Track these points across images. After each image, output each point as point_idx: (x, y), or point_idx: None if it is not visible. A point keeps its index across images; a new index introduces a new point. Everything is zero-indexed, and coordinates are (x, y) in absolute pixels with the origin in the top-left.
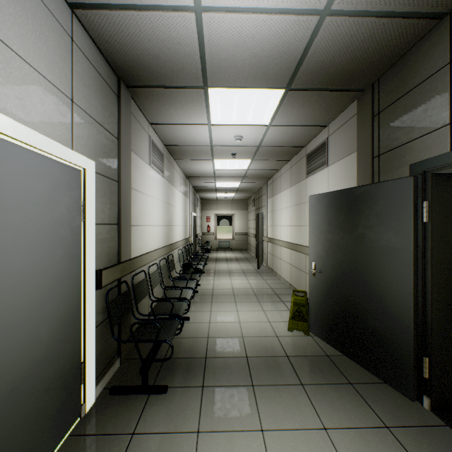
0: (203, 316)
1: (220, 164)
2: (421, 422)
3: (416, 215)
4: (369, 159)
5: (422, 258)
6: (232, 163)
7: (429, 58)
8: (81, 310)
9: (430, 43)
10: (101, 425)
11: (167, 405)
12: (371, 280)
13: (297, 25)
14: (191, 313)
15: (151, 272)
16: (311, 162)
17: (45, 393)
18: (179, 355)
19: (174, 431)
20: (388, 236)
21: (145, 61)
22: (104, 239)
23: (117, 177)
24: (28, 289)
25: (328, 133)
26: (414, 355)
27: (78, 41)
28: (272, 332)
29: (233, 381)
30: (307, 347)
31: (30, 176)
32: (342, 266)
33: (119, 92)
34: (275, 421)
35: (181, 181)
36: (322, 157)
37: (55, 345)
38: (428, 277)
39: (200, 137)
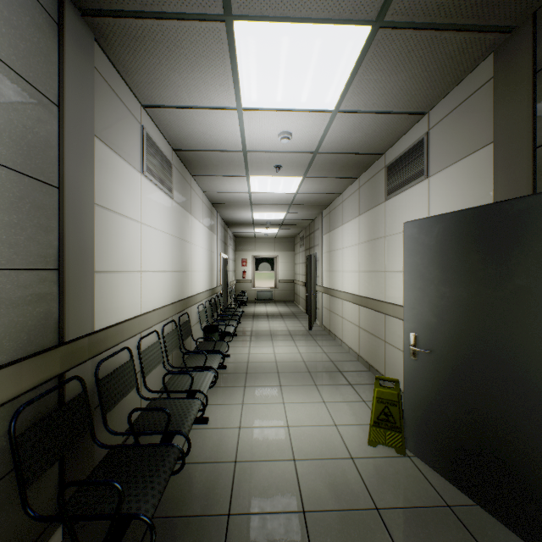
0: (230, 415)
1: (258, 183)
2: None
3: None
4: (527, 150)
5: None
6: (274, 182)
7: None
8: None
9: None
10: None
11: None
12: None
13: None
14: (212, 409)
15: (146, 347)
16: (394, 175)
17: None
18: (179, 509)
19: None
20: None
21: None
22: (10, 300)
23: (56, 179)
24: None
25: (429, 125)
26: None
27: None
28: (343, 448)
29: None
30: (408, 483)
31: None
32: (475, 345)
33: (61, 17)
34: None
35: (203, 208)
36: (416, 164)
37: None
38: None
39: (227, 134)
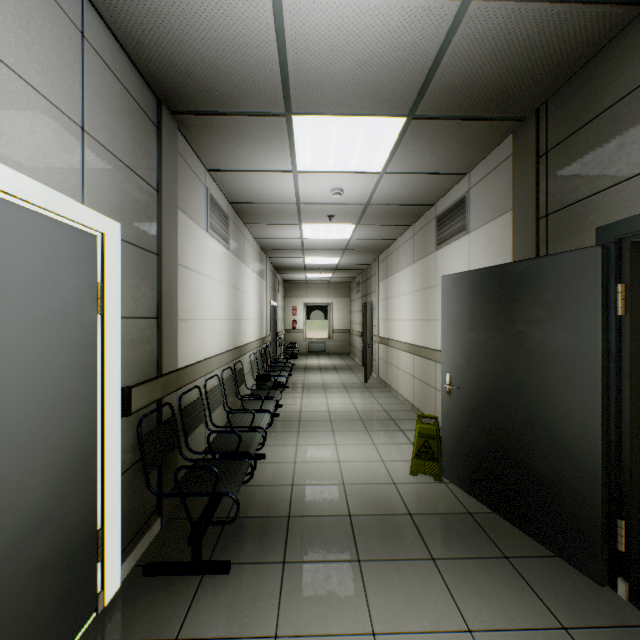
0: (286, 453)
1: (311, 230)
2: (617, 620)
3: (606, 304)
4: (532, 221)
5: (616, 369)
6: (327, 229)
7: (627, 67)
8: (98, 449)
9: (628, 43)
10: (127, 626)
11: (230, 593)
12: (537, 401)
13: (427, 14)
14: (268, 449)
15: (209, 389)
16: (443, 227)
17: (37, 582)
18: (248, 513)
19: (239, 635)
20: (562, 337)
21: (198, 73)
22: (135, 340)
23: (156, 248)
24: (7, 421)
25: (469, 185)
26: (603, 516)
27: (93, 38)
28: (388, 477)
29: (329, 553)
30: (439, 499)
31: (10, 243)
32: (491, 380)
33: (159, 121)
34: (393, 618)
35: (254, 255)
36: (460, 219)
37: (54, 505)
38: (625, 399)
39: (282, 190)
